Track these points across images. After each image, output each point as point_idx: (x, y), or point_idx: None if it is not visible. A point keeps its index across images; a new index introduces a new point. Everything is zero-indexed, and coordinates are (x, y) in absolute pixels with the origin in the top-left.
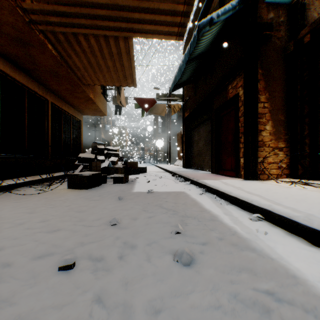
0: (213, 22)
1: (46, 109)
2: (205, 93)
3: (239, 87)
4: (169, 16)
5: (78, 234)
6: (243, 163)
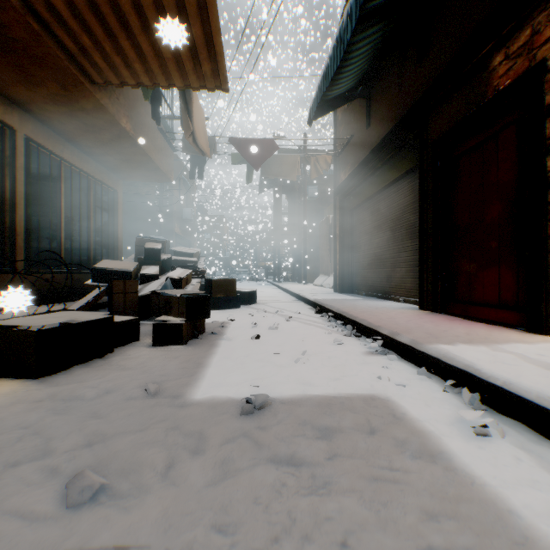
0: None
1: (5, 149)
2: (399, 112)
3: (545, 41)
4: None
5: None
6: None
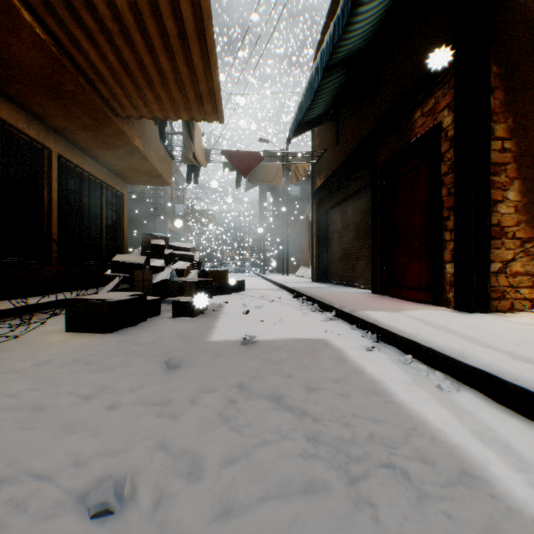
0: None
1: (45, 166)
2: (359, 137)
3: (441, 110)
4: None
5: None
6: (452, 275)
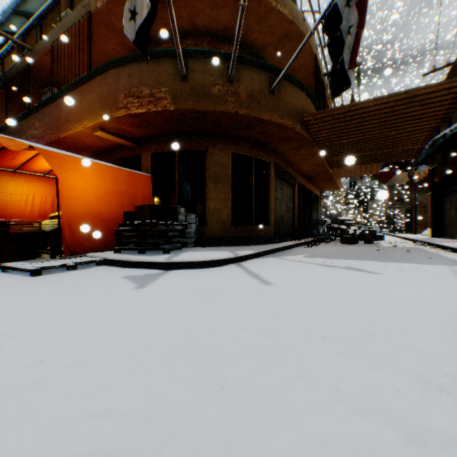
0: (444, 136)
1: (309, 196)
2: (452, 167)
3: None
4: (406, 155)
5: (372, 249)
6: None
